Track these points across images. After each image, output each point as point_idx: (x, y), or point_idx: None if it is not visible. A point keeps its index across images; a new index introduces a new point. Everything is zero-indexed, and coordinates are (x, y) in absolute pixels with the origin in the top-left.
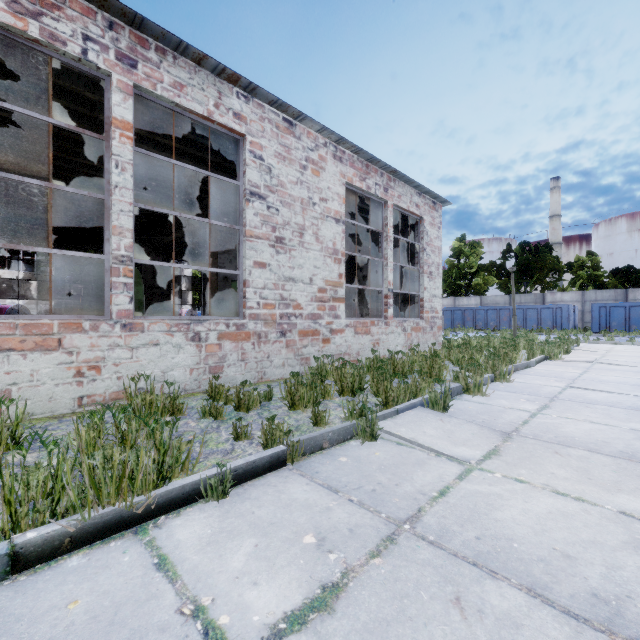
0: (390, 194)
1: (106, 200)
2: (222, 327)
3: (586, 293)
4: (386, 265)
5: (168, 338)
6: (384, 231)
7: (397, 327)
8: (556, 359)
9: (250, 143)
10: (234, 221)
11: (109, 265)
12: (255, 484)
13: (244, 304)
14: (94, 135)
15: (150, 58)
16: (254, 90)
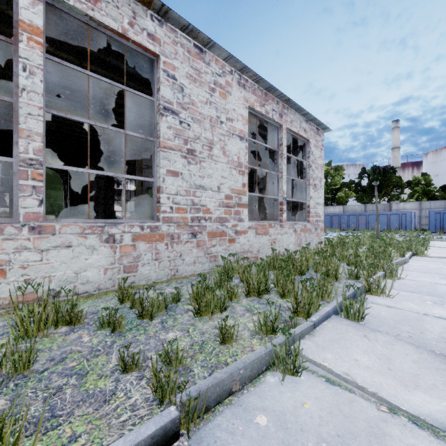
0: (284, 119)
1: (14, 103)
2: (136, 229)
3: (422, 203)
4: (281, 178)
5: (81, 240)
6: (279, 150)
7: (289, 229)
8: (422, 255)
9: (163, 63)
10: None
11: (18, 168)
12: None
13: (158, 208)
14: (0, 37)
15: None
16: (167, 13)
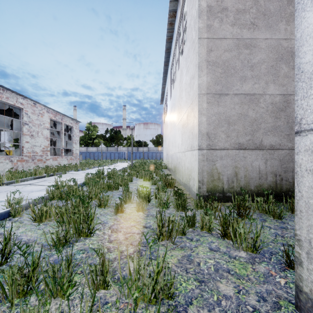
0: (63, 120)
1: None
2: (18, 158)
3: (129, 148)
4: (62, 141)
5: (5, 161)
6: (61, 131)
7: (65, 158)
8: (107, 165)
9: (24, 110)
10: (0, 121)
11: None
12: (51, 177)
13: (23, 152)
14: None
15: (1, 92)
16: (27, 97)
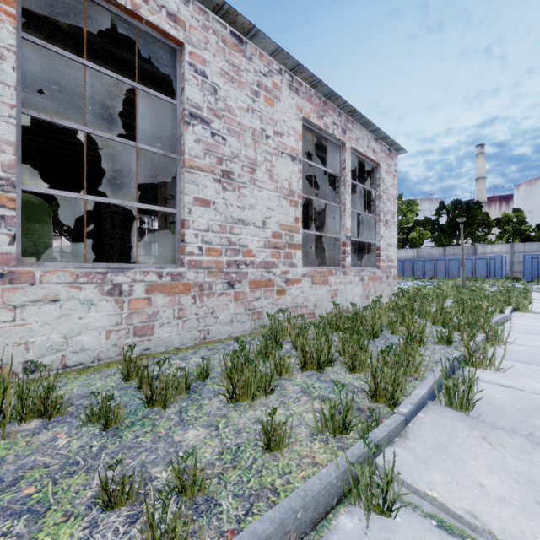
0: (348, 136)
1: None
2: (152, 277)
3: (515, 245)
4: (344, 211)
5: (73, 292)
6: (342, 175)
7: (355, 276)
8: (525, 311)
9: (189, 54)
10: None
11: None
12: None
13: (182, 249)
14: None
15: None
16: None
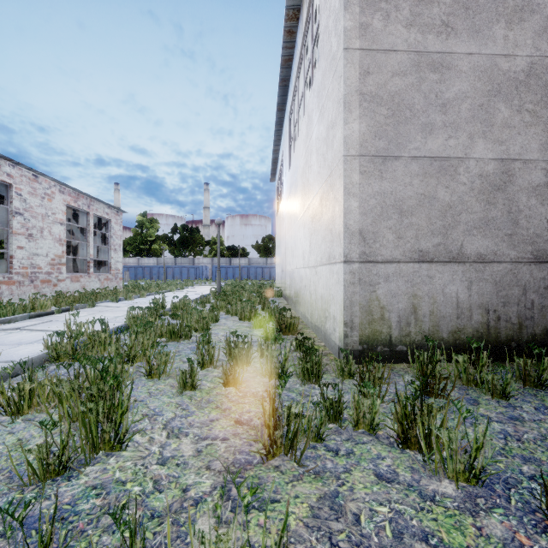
0: (92, 208)
1: None
2: (1, 278)
3: (214, 259)
4: (89, 246)
5: None
6: (88, 227)
7: (96, 278)
8: (174, 291)
9: (15, 188)
10: None
11: None
12: (65, 313)
13: (11, 267)
14: None
15: None
16: (19, 164)
